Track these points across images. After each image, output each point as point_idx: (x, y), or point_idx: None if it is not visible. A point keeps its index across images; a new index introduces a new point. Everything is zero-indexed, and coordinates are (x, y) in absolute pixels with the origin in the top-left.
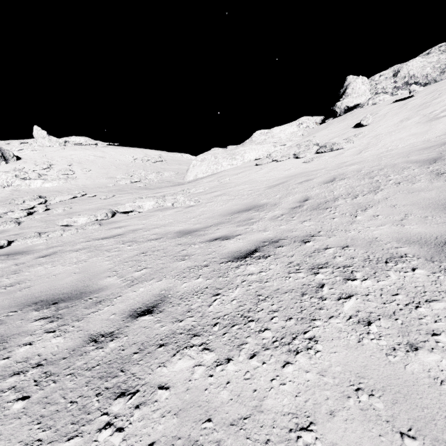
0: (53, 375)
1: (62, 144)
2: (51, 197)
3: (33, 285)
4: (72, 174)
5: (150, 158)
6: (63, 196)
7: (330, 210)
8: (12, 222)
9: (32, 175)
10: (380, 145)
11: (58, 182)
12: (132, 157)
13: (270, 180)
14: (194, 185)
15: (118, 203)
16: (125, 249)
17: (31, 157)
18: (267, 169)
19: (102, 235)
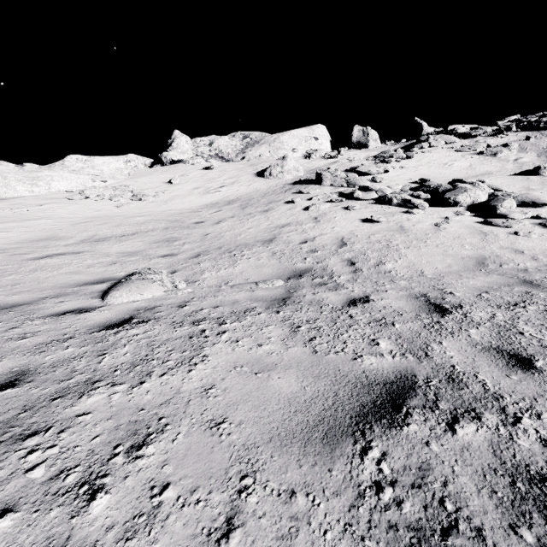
0: None
1: None
2: None
3: None
4: None
5: None
6: None
7: (104, 242)
8: None
9: None
10: (170, 205)
11: None
12: None
13: (77, 218)
14: None
15: None
16: None
17: None
18: (78, 206)
19: None
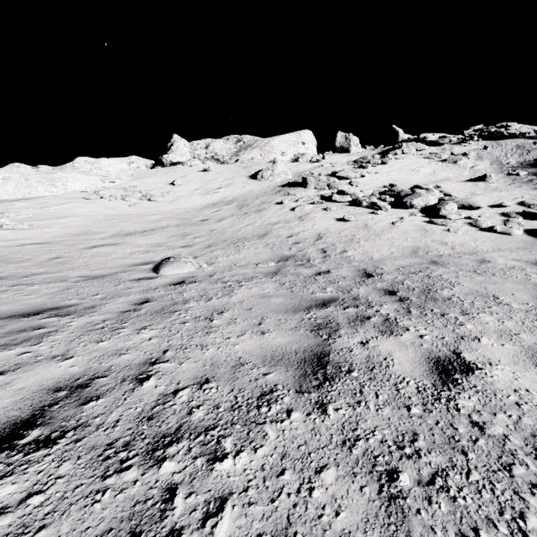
0: (39, 265)
1: None
2: None
3: None
4: None
5: None
6: None
7: (132, 236)
8: None
9: None
10: (176, 204)
11: None
12: None
13: (99, 216)
14: (7, 209)
15: None
16: None
17: None
18: (96, 206)
19: None
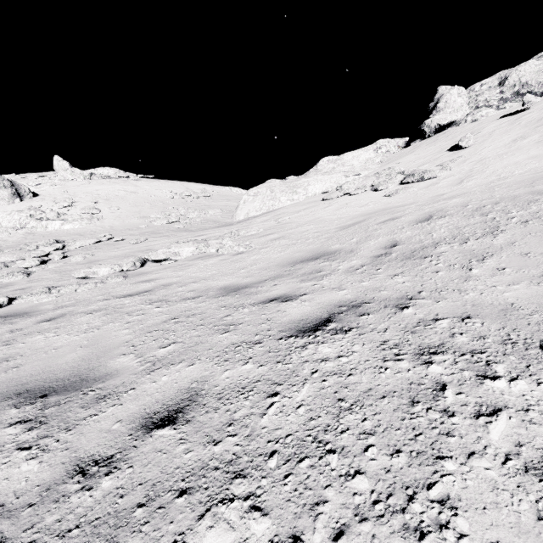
0: None
1: (87, 177)
2: (70, 241)
3: (23, 363)
4: (97, 213)
5: (191, 193)
6: (85, 241)
7: (431, 260)
8: (20, 273)
9: (50, 214)
10: (488, 172)
11: (80, 223)
12: (170, 191)
13: (342, 219)
14: (244, 226)
15: (151, 248)
16: (151, 312)
17: (50, 193)
18: (338, 205)
19: (125, 291)
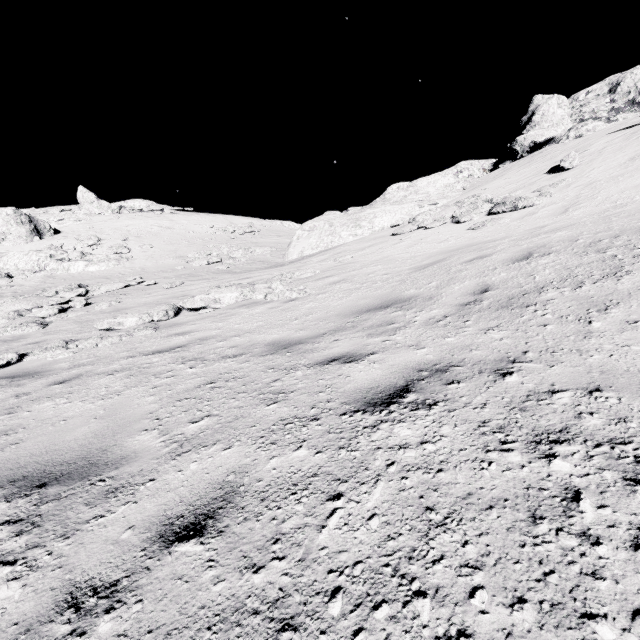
0: None
1: (116, 211)
2: (94, 286)
3: (25, 439)
4: (127, 253)
5: (236, 228)
6: (112, 285)
7: (535, 310)
8: (35, 324)
9: (72, 254)
10: (599, 199)
11: (107, 265)
12: (212, 227)
13: (417, 258)
14: (298, 267)
15: (187, 294)
16: (183, 374)
17: (73, 230)
18: (411, 241)
19: (154, 346)
